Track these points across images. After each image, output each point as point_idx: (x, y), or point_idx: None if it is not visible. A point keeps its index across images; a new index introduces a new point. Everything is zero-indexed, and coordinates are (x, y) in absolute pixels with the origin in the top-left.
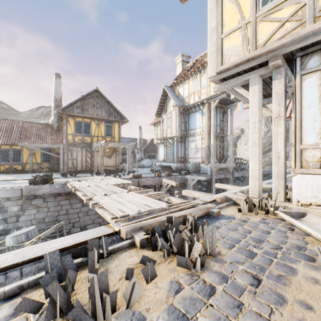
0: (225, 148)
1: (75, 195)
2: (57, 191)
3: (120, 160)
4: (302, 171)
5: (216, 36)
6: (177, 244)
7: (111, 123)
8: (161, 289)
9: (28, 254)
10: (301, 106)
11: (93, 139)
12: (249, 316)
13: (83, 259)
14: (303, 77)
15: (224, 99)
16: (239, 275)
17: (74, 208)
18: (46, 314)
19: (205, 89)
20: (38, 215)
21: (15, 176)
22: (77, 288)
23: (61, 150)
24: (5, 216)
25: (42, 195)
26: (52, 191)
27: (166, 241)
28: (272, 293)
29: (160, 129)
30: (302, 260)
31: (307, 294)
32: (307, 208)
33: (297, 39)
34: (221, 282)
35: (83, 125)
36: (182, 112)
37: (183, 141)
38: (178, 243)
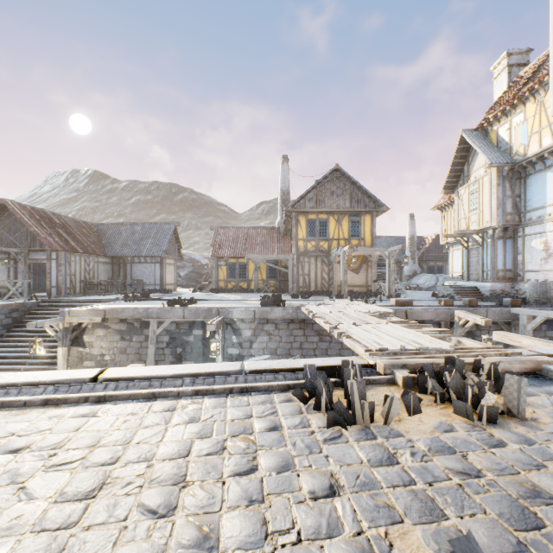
0: None
1: (310, 325)
2: (290, 316)
3: (374, 276)
4: None
5: None
6: (455, 388)
7: (358, 216)
8: (425, 424)
9: (287, 364)
10: None
11: (331, 244)
12: (549, 476)
13: (336, 380)
14: None
15: None
16: None
17: (309, 342)
18: (314, 404)
19: None
20: (270, 345)
21: (242, 296)
22: (334, 399)
23: (290, 263)
24: (240, 340)
25: (274, 320)
26: (285, 316)
27: (441, 386)
28: None
29: (453, 216)
30: None
31: None
32: None
33: None
34: (520, 442)
35: (317, 224)
36: (506, 176)
37: (511, 236)
38: (458, 387)
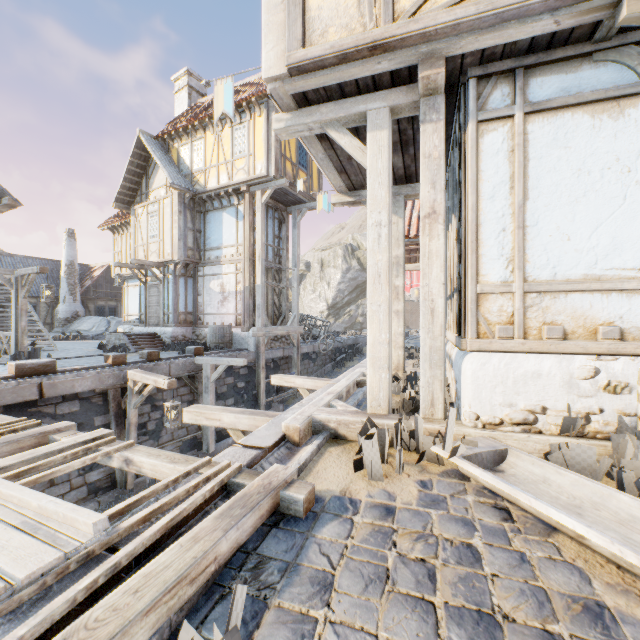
0: (285, 295)
1: None
2: None
3: None
4: (480, 345)
5: None
6: None
7: None
8: None
9: None
10: (478, 193)
11: None
12: None
13: None
14: (482, 128)
15: (284, 191)
16: None
17: None
18: None
19: (244, 160)
20: None
21: None
22: None
23: None
24: None
25: None
26: None
27: None
28: None
29: (130, 242)
30: None
31: None
32: (496, 434)
33: (488, 17)
34: None
35: None
36: (188, 205)
37: (192, 275)
38: None
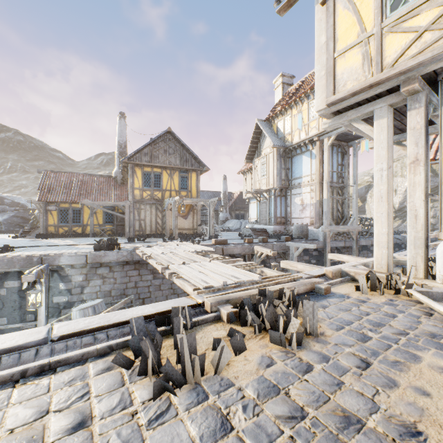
0: (346, 204)
1: (145, 265)
2: (125, 259)
3: (199, 221)
4: None
5: (327, 56)
6: (270, 319)
7: (186, 173)
8: (251, 361)
9: (111, 318)
10: None
11: (164, 194)
12: (349, 393)
13: (166, 328)
14: None
15: (344, 134)
16: (344, 357)
17: (144, 280)
18: (139, 369)
19: (315, 121)
20: (104, 287)
21: (75, 241)
22: (163, 353)
23: (126, 209)
24: (69, 286)
25: (108, 263)
26: (120, 258)
27: (258, 316)
28: (382, 376)
29: (251, 179)
30: (433, 349)
31: (427, 381)
32: None
33: (441, 54)
34: (321, 361)
35: (152, 176)
36: (282, 155)
37: (284, 195)
38: (272, 317)
